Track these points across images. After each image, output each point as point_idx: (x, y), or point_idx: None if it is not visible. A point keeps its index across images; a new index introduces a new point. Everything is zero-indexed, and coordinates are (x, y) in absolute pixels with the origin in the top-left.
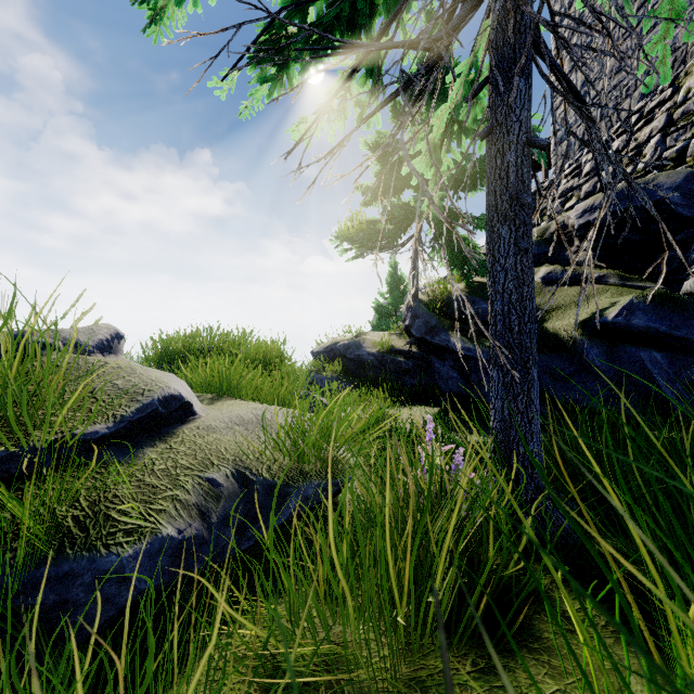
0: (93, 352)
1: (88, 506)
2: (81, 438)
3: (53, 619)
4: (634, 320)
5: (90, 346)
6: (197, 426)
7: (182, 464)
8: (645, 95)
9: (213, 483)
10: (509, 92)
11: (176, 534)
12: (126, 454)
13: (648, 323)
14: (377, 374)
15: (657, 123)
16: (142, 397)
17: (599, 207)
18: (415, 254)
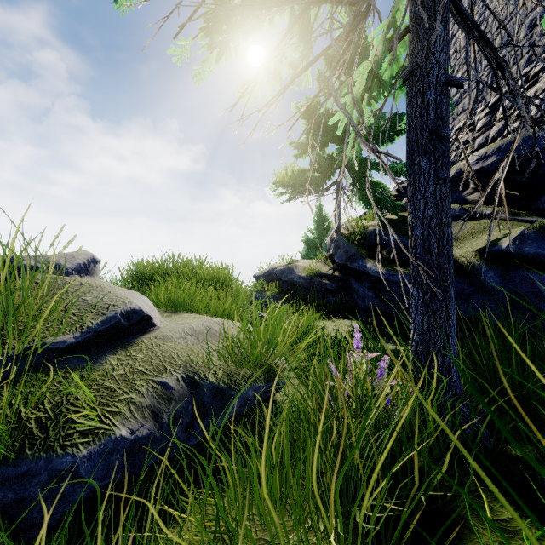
0: (72, 274)
1: (51, 409)
2: (51, 347)
3: (12, 515)
4: (526, 248)
5: (69, 268)
6: (155, 336)
7: (139, 370)
8: (530, 63)
9: (165, 386)
10: (428, 38)
11: (128, 434)
12: (90, 361)
13: (538, 250)
14: (307, 293)
15: (541, 84)
16: (107, 311)
17: (491, 155)
18: (338, 196)
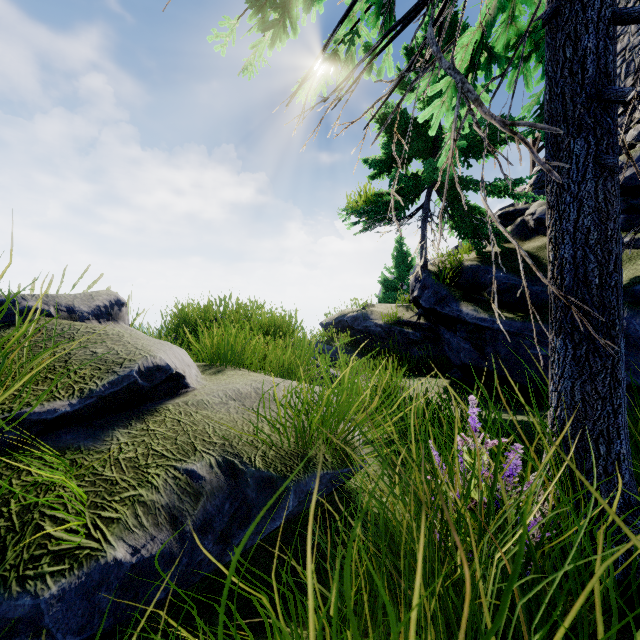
0: (88, 319)
1: (17, 513)
2: (34, 418)
3: None
4: None
5: (85, 312)
6: (186, 401)
7: (156, 451)
8: None
9: (192, 475)
10: None
11: (128, 555)
12: (90, 438)
13: None
14: (385, 345)
15: None
16: (120, 368)
17: (630, 166)
18: (424, 224)
